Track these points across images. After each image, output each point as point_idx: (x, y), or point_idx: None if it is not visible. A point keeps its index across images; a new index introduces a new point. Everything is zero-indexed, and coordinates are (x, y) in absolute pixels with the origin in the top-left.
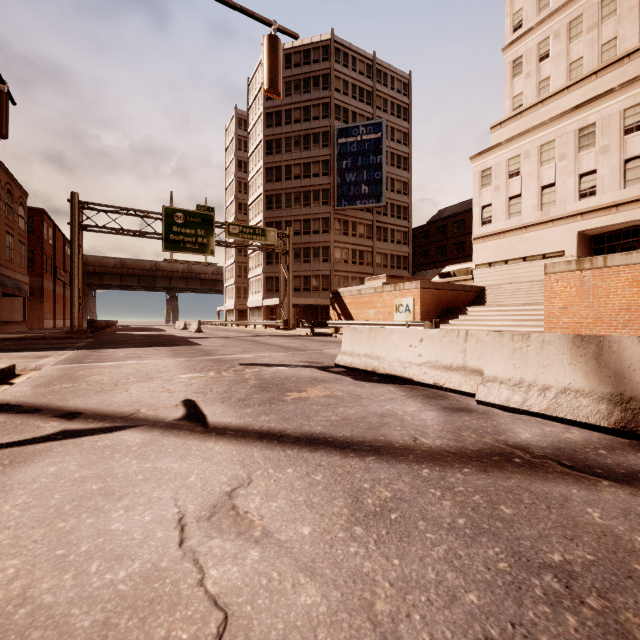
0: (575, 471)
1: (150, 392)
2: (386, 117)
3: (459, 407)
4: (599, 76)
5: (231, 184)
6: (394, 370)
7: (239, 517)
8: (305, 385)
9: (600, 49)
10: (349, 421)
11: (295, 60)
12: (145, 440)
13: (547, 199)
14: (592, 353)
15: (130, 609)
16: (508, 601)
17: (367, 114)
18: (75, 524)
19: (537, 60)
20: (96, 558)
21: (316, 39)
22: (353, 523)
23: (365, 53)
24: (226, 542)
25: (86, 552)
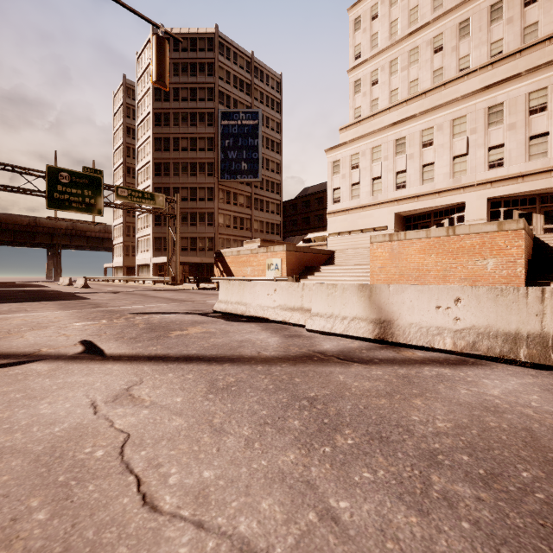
0: (344, 361)
1: (47, 337)
2: (262, 107)
3: (295, 334)
4: (408, 104)
5: (119, 148)
6: (256, 312)
7: (135, 398)
8: (187, 326)
9: (409, 85)
10: (217, 346)
11: (183, 45)
12: (52, 367)
13: (376, 188)
14: (367, 295)
15: (67, 440)
16: (281, 411)
17: (246, 103)
18: (11, 414)
19: (370, 84)
20: (35, 425)
21: (202, 30)
22: (208, 393)
23: (245, 51)
24: (126, 409)
25: (26, 424)
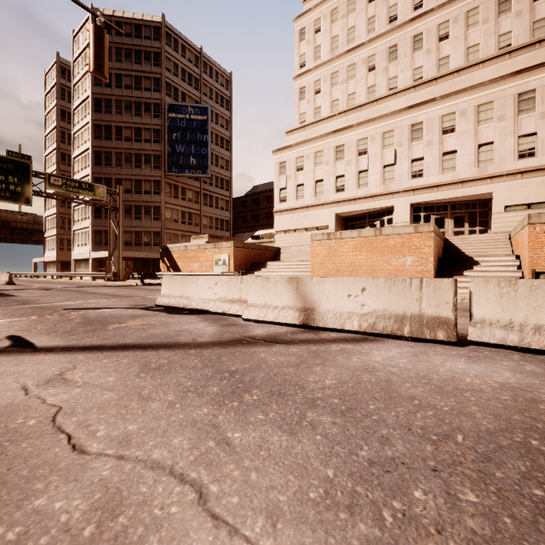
0: (269, 342)
1: None
2: (212, 103)
3: (232, 323)
4: (346, 115)
5: (52, 132)
6: (198, 305)
7: (67, 381)
8: (126, 319)
9: (347, 97)
10: (155, 336)
11: (126, 30)
12: None
13: (319, 189)
14: (295, 287)
15: None
16: (204, 382)
17: (195, 97)
18: None
19: (314, 93)
20: None
21: (147, 18)
22: (141, 373)
23: (193, 45)
24: (59, 389)
25: None
